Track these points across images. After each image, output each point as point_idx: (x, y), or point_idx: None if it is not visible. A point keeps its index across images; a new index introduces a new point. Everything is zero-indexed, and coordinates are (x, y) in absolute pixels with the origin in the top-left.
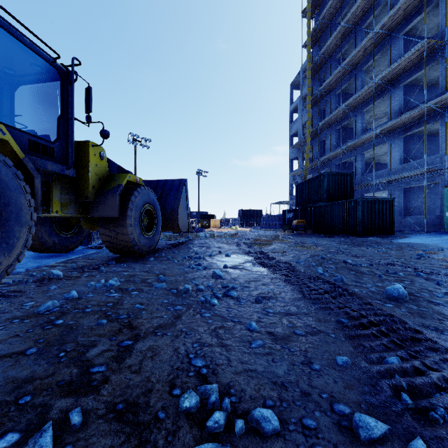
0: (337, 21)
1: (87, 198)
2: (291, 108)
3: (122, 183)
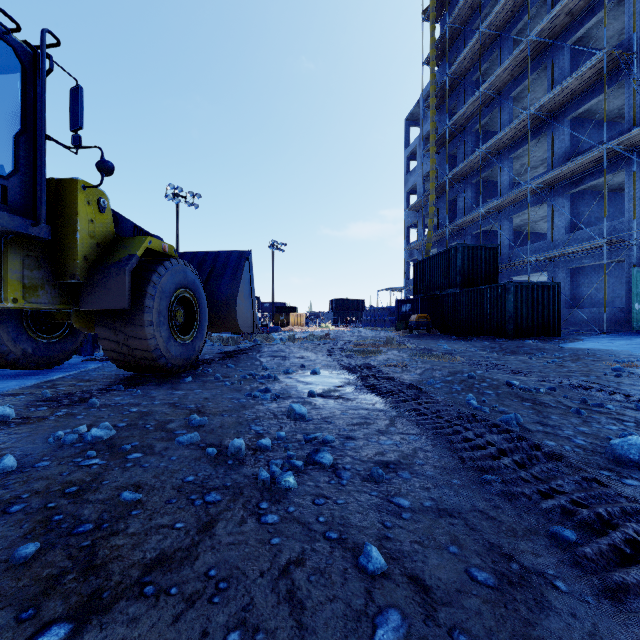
0: (473, 26)
1: (73, 277)
2: (407, 153)
3: (136, 252)
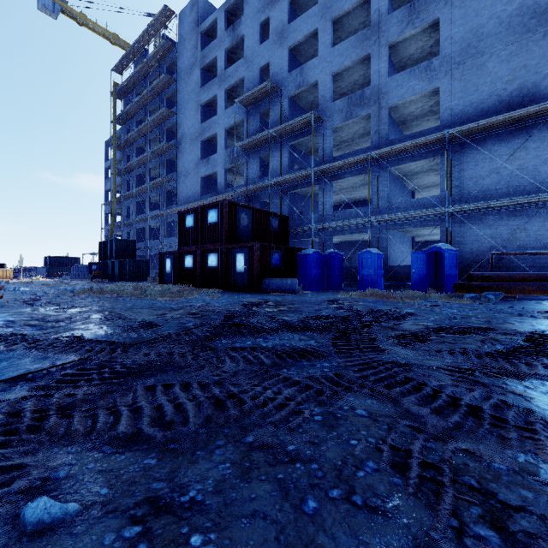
0: (137, 119)
1: None
2: (106, 165)
3: None
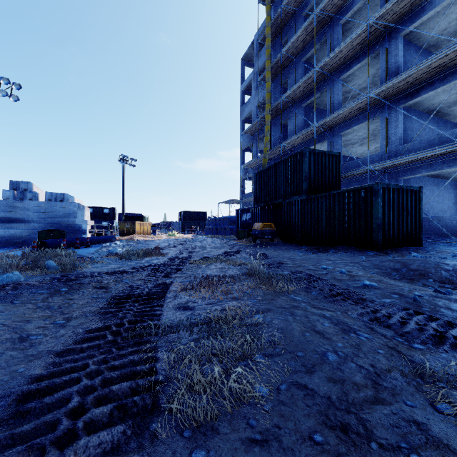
0: None
1: None
2: (243, 87)
3: None
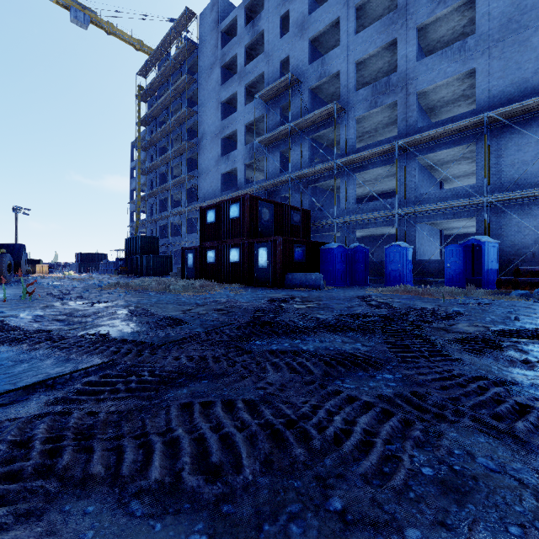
0: (160, 120)
1: None
2: (131, 166)
3: None
